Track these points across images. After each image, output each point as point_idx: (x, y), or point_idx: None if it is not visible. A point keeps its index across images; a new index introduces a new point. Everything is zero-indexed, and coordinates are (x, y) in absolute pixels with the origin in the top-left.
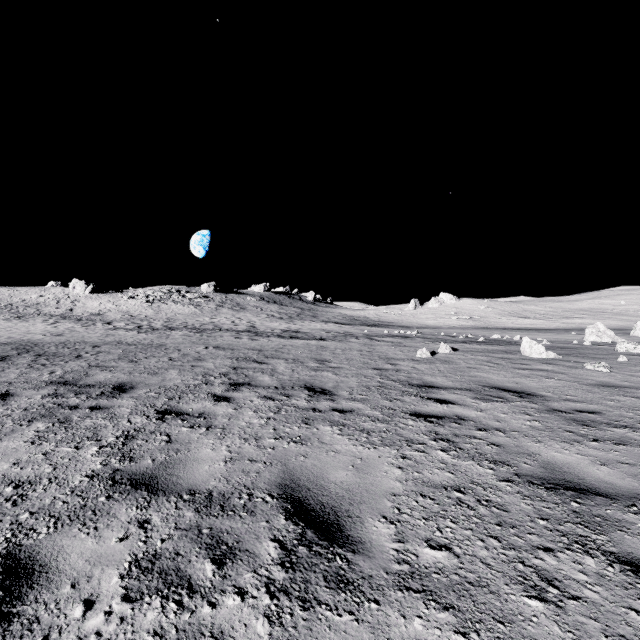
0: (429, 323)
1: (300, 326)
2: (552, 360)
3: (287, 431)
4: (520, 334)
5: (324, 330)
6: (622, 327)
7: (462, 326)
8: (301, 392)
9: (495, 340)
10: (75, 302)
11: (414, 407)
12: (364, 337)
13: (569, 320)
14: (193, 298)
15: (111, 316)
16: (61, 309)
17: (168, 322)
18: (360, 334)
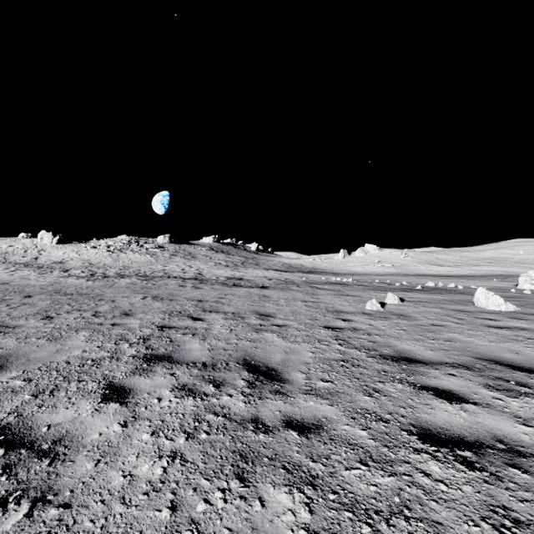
0: (357, 270)
1: (244, 273)
2: (515, 313)
3: (198, 516)
4: (448, 281)
5: (266, 277)
6: None
7: (386, 273)
8: (237, 375)
9: (432, 288)
10: (41, 251)
11: (414, 413)
12: (304, 285)
13: (478, 267)
14: (150, 248)
15: (72, 264)
16: (27, 258)
17: (122, 270)
18: (300, 281)
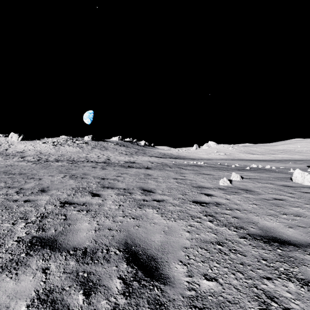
0: (204, 157)
1: (136, 159)
2: None
3: None
4: (263, 164)
5: (149, 161)
6: (304, 159)
7: (222, 158)
8: (115, 269)
9: (256, 168)
10: (10, 145)
11: None
12: (174, 166)
13: (275, 155)
14: (79, 143)
15: (28, 153)
16: (0, 149)
17: (60, 156)
18: (171, 164)
